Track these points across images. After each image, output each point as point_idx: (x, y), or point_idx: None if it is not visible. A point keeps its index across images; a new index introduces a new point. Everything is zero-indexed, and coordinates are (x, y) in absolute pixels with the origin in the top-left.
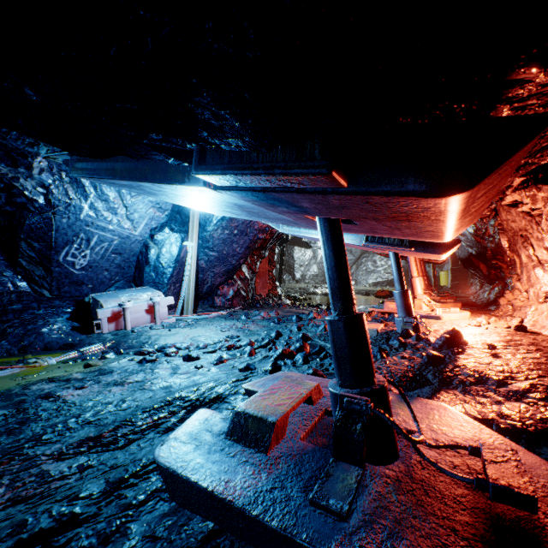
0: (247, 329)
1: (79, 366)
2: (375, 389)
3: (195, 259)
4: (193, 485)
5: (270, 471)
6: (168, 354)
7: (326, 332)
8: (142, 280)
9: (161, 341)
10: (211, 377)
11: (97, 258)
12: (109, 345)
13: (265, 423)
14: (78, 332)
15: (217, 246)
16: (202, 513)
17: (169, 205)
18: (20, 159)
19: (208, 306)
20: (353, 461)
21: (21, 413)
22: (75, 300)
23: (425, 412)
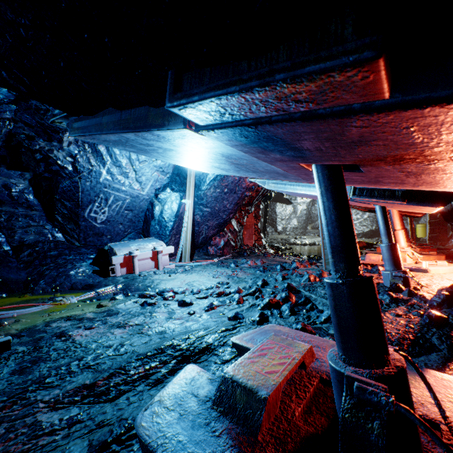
0: (235, 276)
1: (93, 305)
2: (393, 372)
3: (191, 214)
4: None
5: None
6: (166, 298)
7: (310, 283)
8: (149, 232)
9: (161, 285)
10: (201, 324)
11: (113, 214)
12: (120, 287)
13: (255, 397)
14: (97, 275)
15: (210, 203)
16: None
17: (170, 169)
18: (54, 135)
19: (203, 254)
20: None
21: (36, 352)
22: (97, 248)
23: (445, 392)
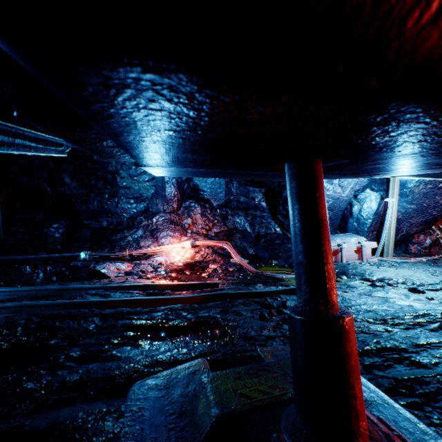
0: None
1: None
2: None
3: (395, 212)
4: None
5: None
6: (390, 284)
7: None
8: (346, 228)
9: (376, 274)
10: None
11: None
12: (336, 271)
13: None
14: None
15: (416, 199)
16: None
17: None
18: None
19: (401, 252)
20: None
21: None
22: None
23: None
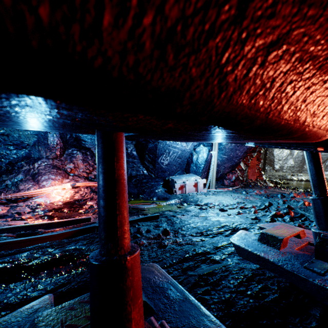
0: (247, 199)
1: (174, 207)
2: None
3: (216, 160)
4: (250, 252)
5: (282, 255)
6: (210, 207)
7: (305, 206)
8: (189, 170)
9: (204, 200)
10: (236, 219)
11: (171, 160)
12: (181, 200)
13: (277, 238)
14: (167, 193)
15: (227, 152)
16: (254, 262)
17: None
18: None
19: (220, 185)
20: (326, 261)
21: (169, 220)
22: (163, 179)
23: None
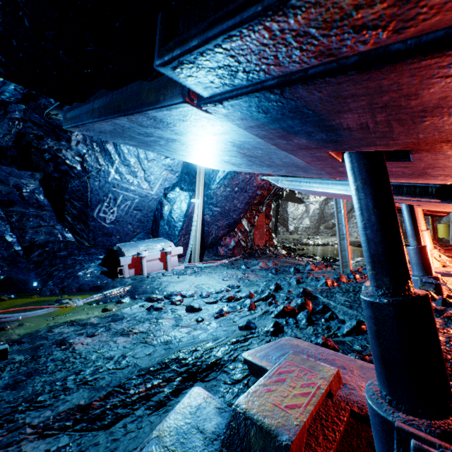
0: (246, 279)
1: (99, 308)
2: None
3: (201, 213)
4: None
5: None
6: (173, 302)
7: (328, 288)
8: (158, 232)
9: (169, 287)
10: (210, 333)
11: (122, 214)
12: (127, 289)
13: (274, 443)
14: (105, 276)
15: (220, 202)
16: None
17: (179, 168)
18: (62, 134)
19: (212, 255)
20: None
21: (33, 362)
22: (106, 248)
23: None
